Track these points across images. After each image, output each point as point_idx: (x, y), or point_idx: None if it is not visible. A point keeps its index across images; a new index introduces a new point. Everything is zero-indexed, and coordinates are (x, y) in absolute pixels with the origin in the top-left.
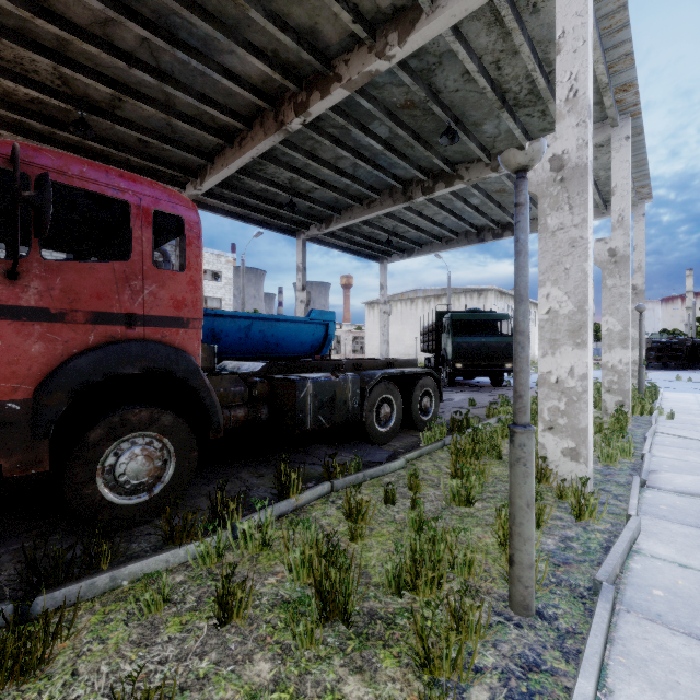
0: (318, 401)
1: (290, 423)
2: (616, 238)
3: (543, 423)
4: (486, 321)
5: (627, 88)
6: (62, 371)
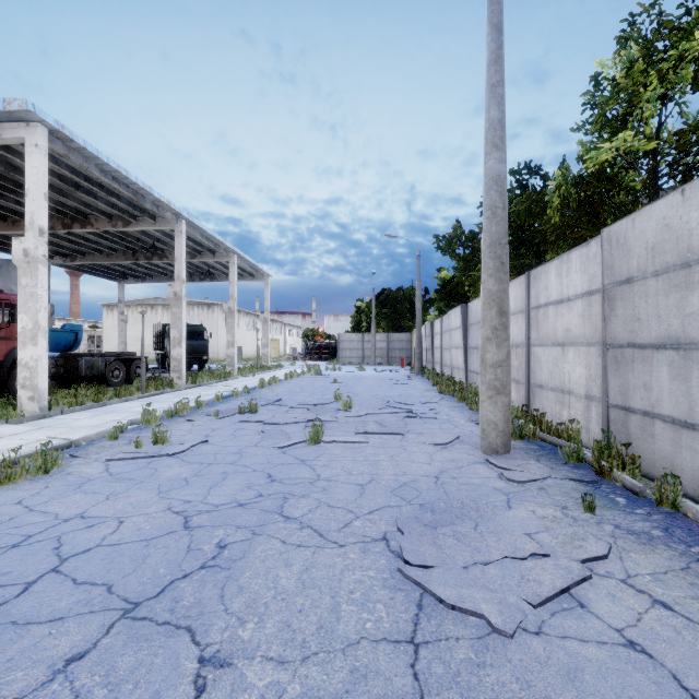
0: (87, 366)
1: (75, 374)
2: (231, 303)
3: (172, 370)
4: (196, 331)
5: (228, 248)
6: (11, 353)
